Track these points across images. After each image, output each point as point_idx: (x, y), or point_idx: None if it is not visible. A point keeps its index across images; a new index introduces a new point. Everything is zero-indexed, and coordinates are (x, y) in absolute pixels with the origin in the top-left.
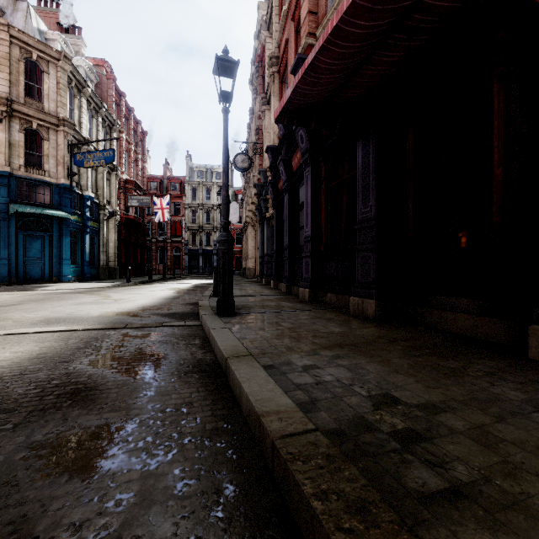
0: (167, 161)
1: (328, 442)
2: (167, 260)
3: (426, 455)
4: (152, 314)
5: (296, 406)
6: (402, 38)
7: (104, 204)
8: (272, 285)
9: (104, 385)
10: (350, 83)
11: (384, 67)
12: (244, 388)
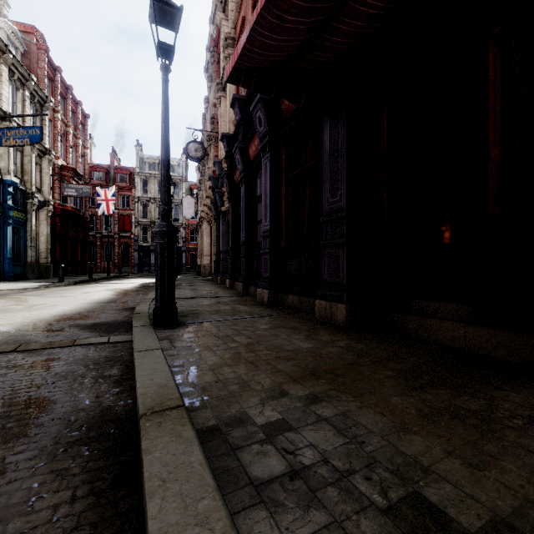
0: (114, 149)
1: None
2: (114, 257)
3: None
4: (69, 326)
5: None
6: None
7: (33, 191)
8: (228, 285)
9: None
10: (320, 41)
11: (360, 23)
12: (148, 519)
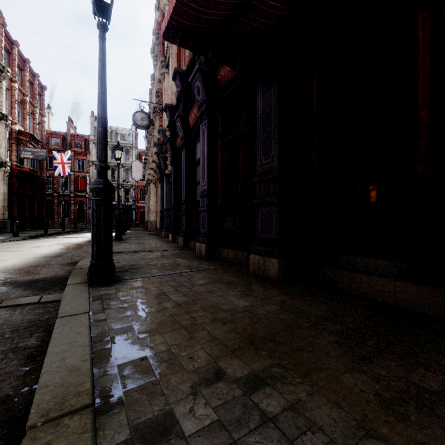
0: (70, 119)
1: None
2: (70, 214)
3: None
4: (3, 283)
5: None
6: None
7: None
8: (170, 239)
9: None
10: (255, 3)
11: None
12: None
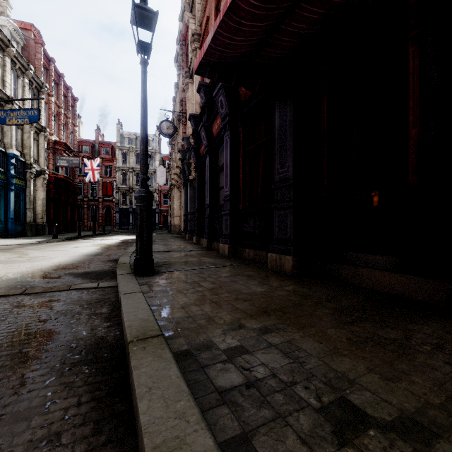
0: (98, 127)
1: None
2: (98, 217)
3: None
4: (65, 274)
5: None
6: None
7: (31, 162)
8: (194, 241)
9: None
10: (271, 40)
11: (304, 26)
12: (139, 414)
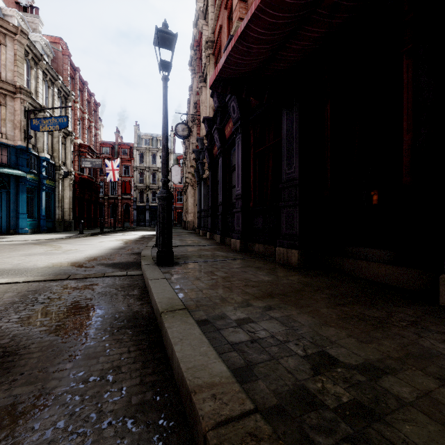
0: (118, 129)
1: (270, 432)
2: (118, 214)
3: (384, 443)
4: (97, 264)
5: (232, 375)
6: (325, 14)
7: (60, 165)
8: (208, 236)
9: (27, 348)
10: (278, 56)
11: (307, 43)
12: (176, 352)
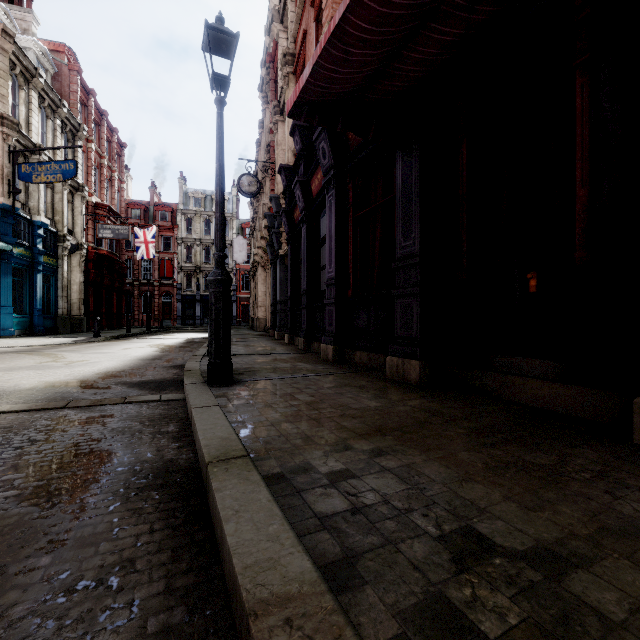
0: (154, 183)
1: None
2: (153, 308)
3: None
4: (116, 383)
5: (320, 577)
6: (461, 5)
7: (64, 233)
8: (286, 340)
9: None
10: (390, 70)
11: (434, 50)
12: (226, 536)
